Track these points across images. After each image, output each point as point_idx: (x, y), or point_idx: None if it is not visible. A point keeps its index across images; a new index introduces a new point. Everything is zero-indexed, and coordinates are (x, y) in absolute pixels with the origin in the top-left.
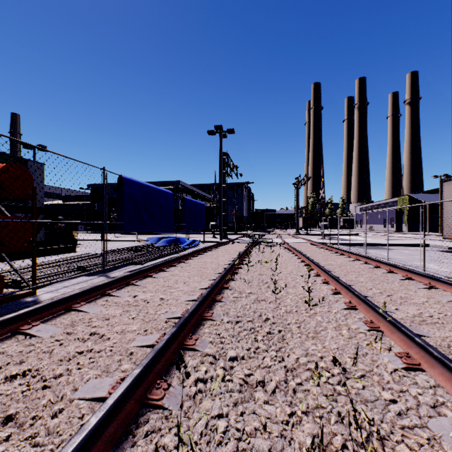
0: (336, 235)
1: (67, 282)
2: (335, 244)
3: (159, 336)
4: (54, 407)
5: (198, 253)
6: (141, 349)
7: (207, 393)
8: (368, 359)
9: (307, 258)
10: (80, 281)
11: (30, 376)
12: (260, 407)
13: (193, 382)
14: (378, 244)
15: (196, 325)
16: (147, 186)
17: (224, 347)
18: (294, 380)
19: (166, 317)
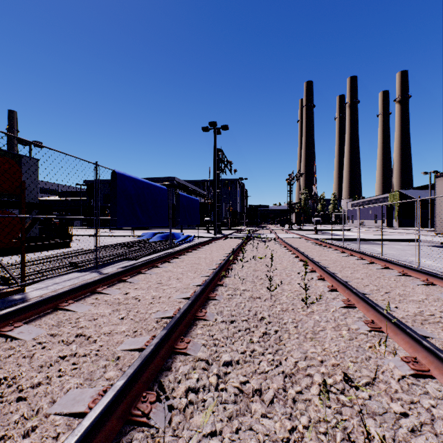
0: (328, 230)
1: (58, 278)
2: (328, 239)
3: (149, 339)
4: (27, 425)
5: (192, 248)
6: (129, 353)
7: (199, 405)
8: (372, 363)
9: (301, 254)
10: (71, 277)
11: (5, 386)
12: (258, 421)
13: (184, 392)
14: (370, 239)
15: (188, 325)
16: (141, 181)
17: (217, 350)
18: (293, 388)
19: (157, 317)
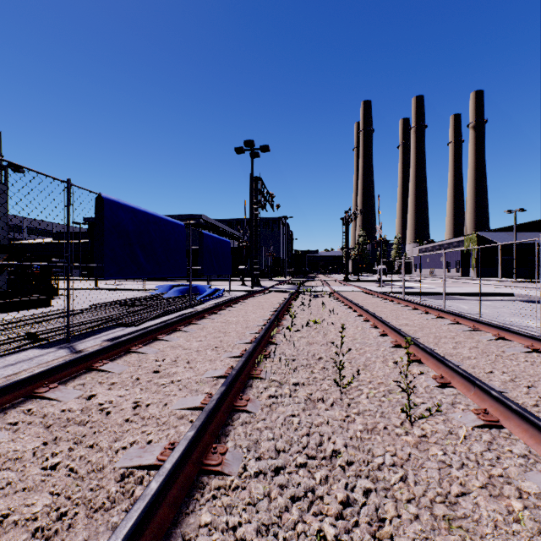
0: (393, 282)
1: None
2: (398, 293)
3: None
4: None
5: (219, 308)
6: None
7: None
8: None
9: (373, 316)
10: (21, 359)
11: None
12: None
13: None
14: (450, 293)
15: (182, 499)
16: (145, 212)
17: None
18: None
19: (124, 464)
